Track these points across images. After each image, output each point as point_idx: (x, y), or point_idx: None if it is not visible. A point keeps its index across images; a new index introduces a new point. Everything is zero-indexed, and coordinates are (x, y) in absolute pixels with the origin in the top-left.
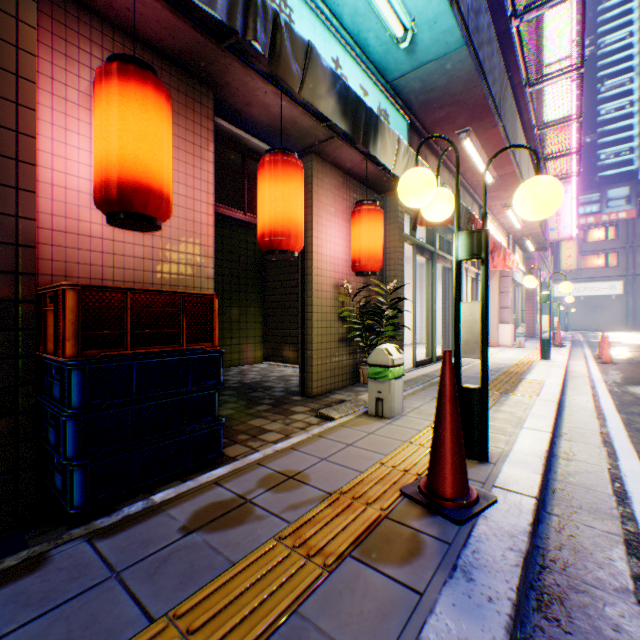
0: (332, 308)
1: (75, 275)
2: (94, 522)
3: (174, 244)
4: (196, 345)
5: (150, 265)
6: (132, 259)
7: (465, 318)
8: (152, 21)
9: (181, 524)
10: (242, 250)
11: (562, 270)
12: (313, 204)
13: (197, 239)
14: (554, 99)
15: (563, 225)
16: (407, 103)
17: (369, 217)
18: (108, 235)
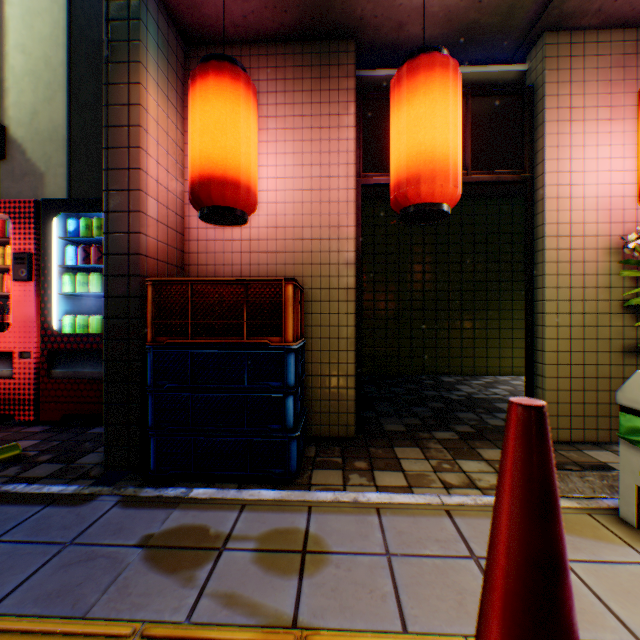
0: (600, 291)
1: (221, 275)
2: (145, 488)
3: (306, 232)
4: (260, 339)
5: (282, 258)
6: (265, 255)
7: None
8: (262, 12)
9: (154, 531)
10: (502, 227)
11: None
12: (544, 117)
13: (332, 221)
14: None
15: None
16: None
17: None
18: (245, 236)
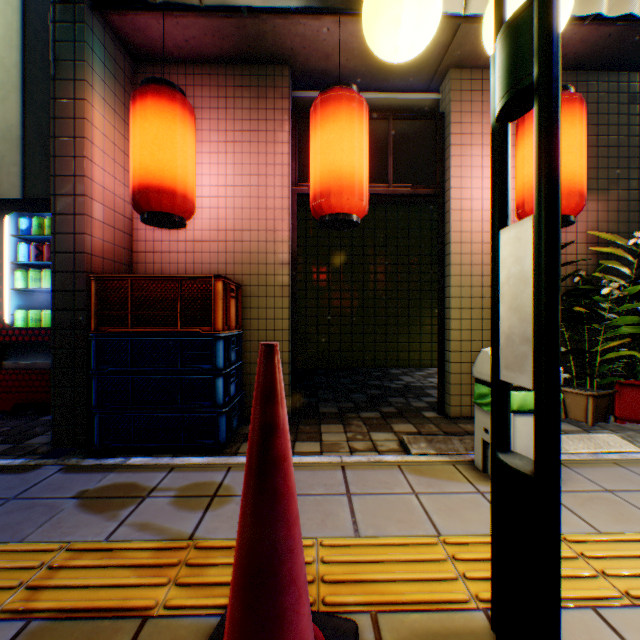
0: None
1: (168, 273)
2: (87, 459)
3: (246, 235)
4: (193, 328)
5: (224, 258)
6: (208, 255)
7: (506, 272)
8: (202, 38)
9: (90, 487)
10: None
11: None
12: (450, 141)
13: (269, 226)
14: None
15: None
16: None
17: None
18: (190, 238)
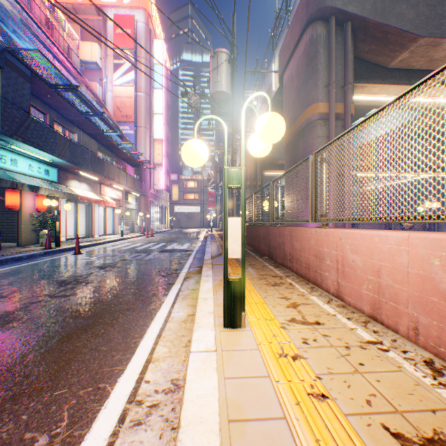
0: (30, 221)
1: None
2: None
3: None
4: None
5: None
6: None
7: (58, 224)
8: None
9: (1, 252)
10: None
11: (174, 200)
12: (23, 192)
13: None
14: (158, 129)
15: (161, 184)
16: (57, 165)
17: (43, 197)
18: None
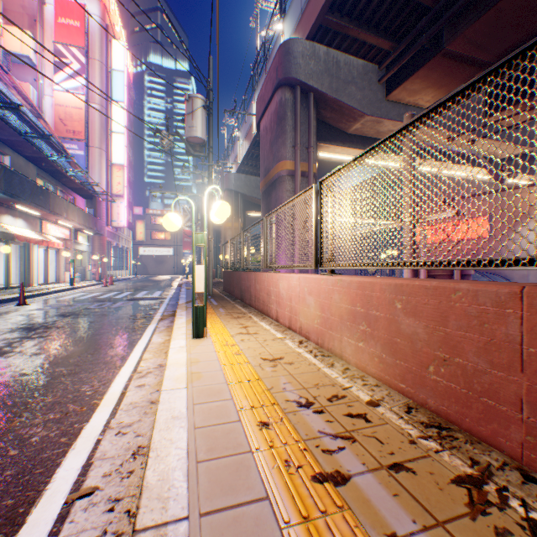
0: None
1: None
2: None
3: None
4: None
5: None
6: None
7: None
8: None
9: None
10: None
11: (139, 240)
12: None
13: None
14: (118, 152)
15: (122, 220)
16: None
17: None
18: None
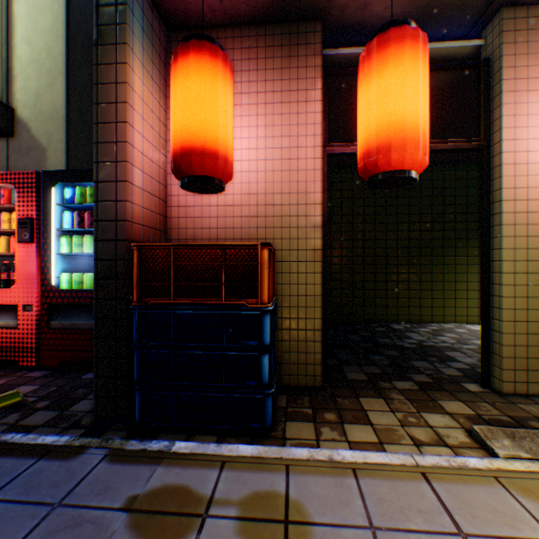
0: None
1: (199, 238)
2: (130, 440)
3: (276, 198)
4: (237, 300)
5: (254, 222)
6: (239, 219)
7: None
8: None
9: (139, 491)
10: (446, 190)
11: None
12: (501, 88)
13: (301, 188)
14: None
15: None
16: None
17: None
18: (221, 202)
